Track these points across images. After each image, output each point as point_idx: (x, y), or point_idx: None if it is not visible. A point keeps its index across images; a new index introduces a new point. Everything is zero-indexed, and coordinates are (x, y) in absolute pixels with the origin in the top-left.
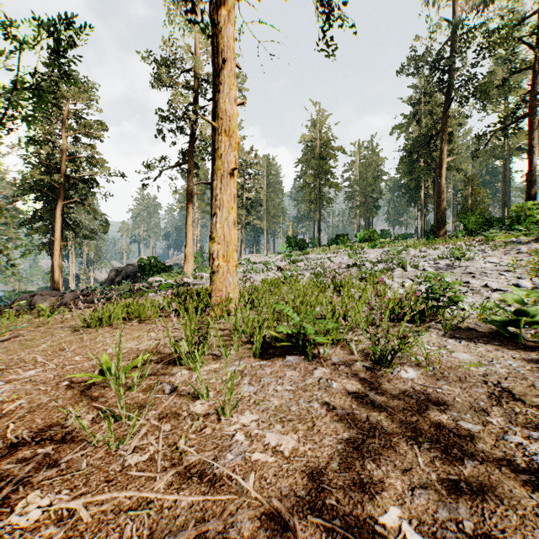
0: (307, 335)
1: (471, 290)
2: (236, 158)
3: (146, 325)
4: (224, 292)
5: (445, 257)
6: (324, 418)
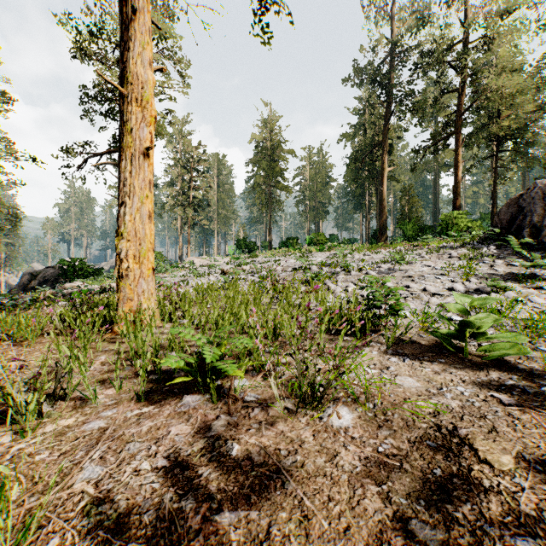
0: (215, 364)
1: (411, 295)
2: (152, 136)
3: (18, 349)
4: (136, 302)
5: (386, 260)
6: (193, 541)
